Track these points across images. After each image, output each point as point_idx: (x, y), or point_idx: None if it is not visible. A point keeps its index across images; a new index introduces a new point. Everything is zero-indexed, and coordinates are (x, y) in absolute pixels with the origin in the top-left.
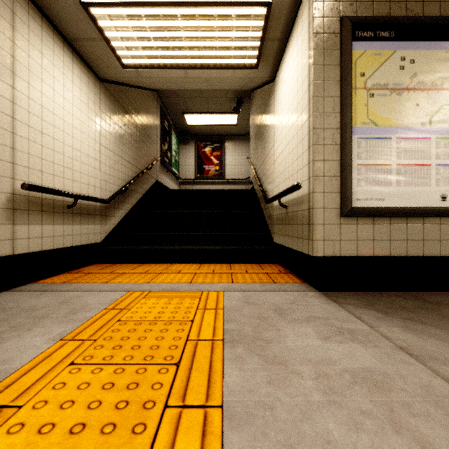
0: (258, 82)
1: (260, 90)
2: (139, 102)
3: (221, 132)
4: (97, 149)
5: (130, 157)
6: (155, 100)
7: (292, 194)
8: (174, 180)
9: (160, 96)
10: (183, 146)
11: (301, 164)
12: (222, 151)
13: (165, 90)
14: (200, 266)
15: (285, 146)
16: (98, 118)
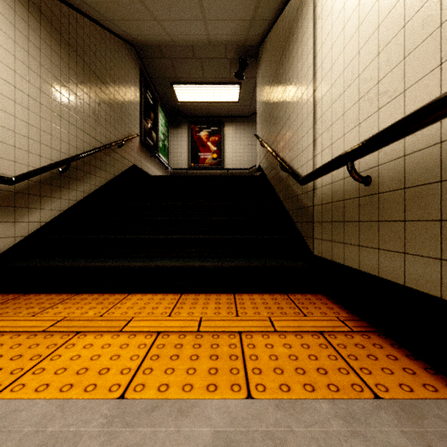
0: None
1: (277, 22)
2: (100, 45)
3: (219, 113)
4: None
5: (82, 121)
6: (131, 58)
7: (406, 141)
8: (162, 169)
9: (139, 56)
10: (174, 130)
11: None
12: (221, 135)
13: (145, 45)
14: (178, 301)
15: (363, 43)
16: None
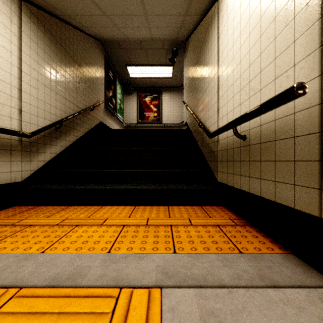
0: (197, 13)
1: (197, 29)
2: (79, 43)
3: (159, 85)
4: (16, 75)
5: (68, 94)
6: (99, 49)
7: (261, 117)
8: (119, 124)
9: (104, 47)
10: (127, 97)
11: (289, 60)
12: (160, 100)
13: (108, 40)
14: (134, 210)
15: (242, 58)
16: (18, 39)
